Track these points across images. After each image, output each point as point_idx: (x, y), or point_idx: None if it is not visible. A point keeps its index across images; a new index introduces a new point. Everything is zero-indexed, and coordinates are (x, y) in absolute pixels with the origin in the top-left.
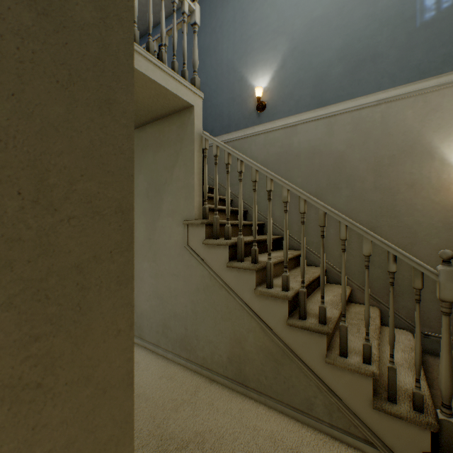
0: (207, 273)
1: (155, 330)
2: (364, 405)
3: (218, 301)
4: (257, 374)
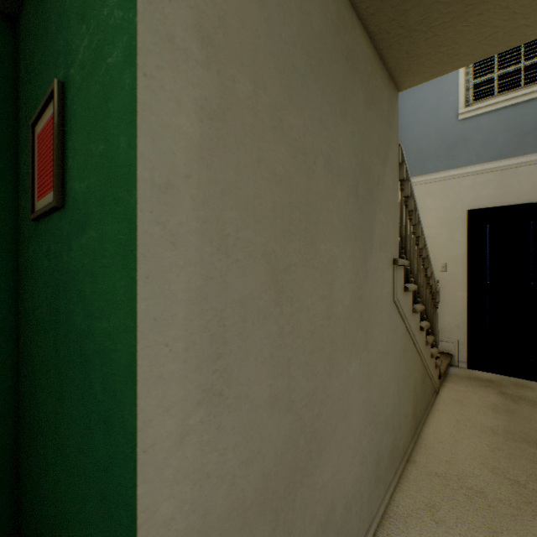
0: (405, 329)
1: (367, 499)
2: (434, 372)
3: (409, 358)
4: (420, 405)
